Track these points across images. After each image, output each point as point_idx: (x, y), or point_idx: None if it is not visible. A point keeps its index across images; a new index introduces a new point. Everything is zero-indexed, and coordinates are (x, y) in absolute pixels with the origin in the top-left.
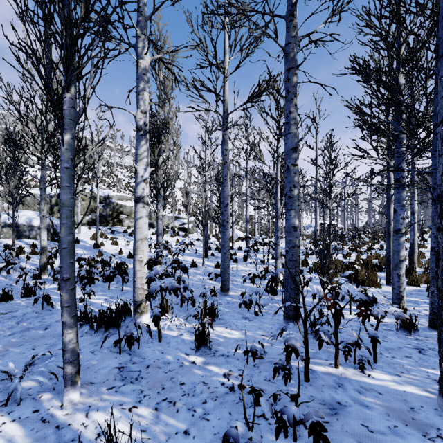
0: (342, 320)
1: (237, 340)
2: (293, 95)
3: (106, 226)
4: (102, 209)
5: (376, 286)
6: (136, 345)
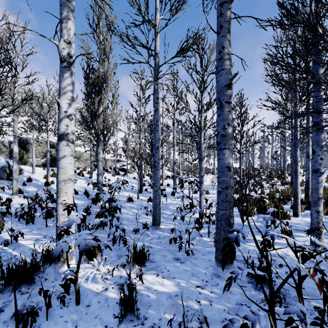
0: (269, 256)
1: (169, 297)
2: (227, 31)
3: None
4: (56, 153)
5: (286, 218)
6: (46, 313)
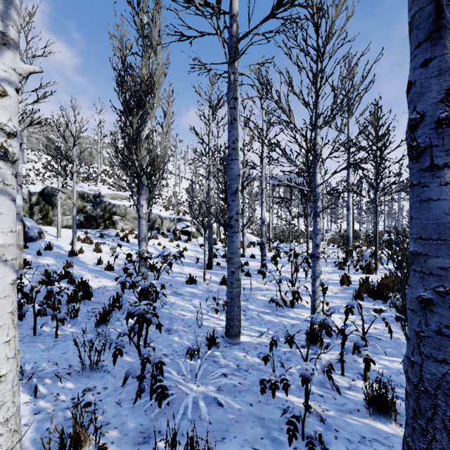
0: None
1: None
2: None
3: (97, 229)
4: (92, 209)
5: None
6: None
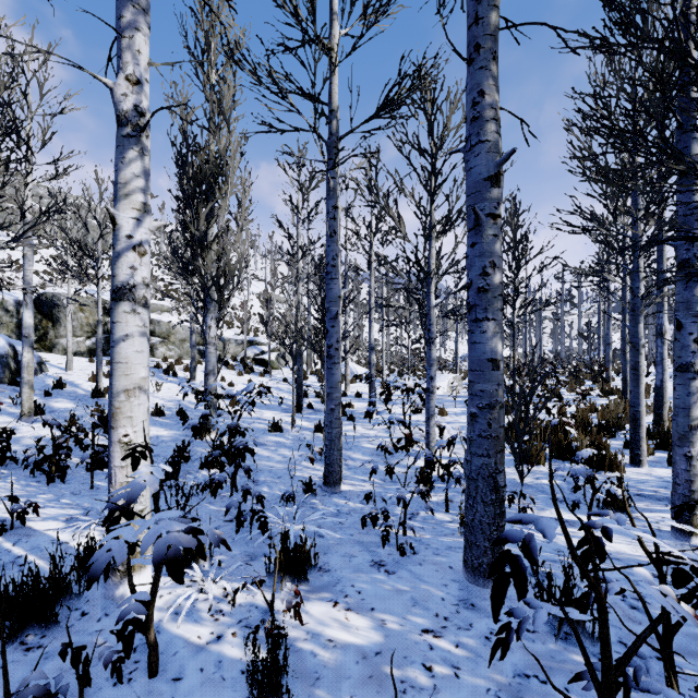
0: None
1: (362, 656)
2: (490, 56)
3: None
4: None
5: (616, 469)
6: None
